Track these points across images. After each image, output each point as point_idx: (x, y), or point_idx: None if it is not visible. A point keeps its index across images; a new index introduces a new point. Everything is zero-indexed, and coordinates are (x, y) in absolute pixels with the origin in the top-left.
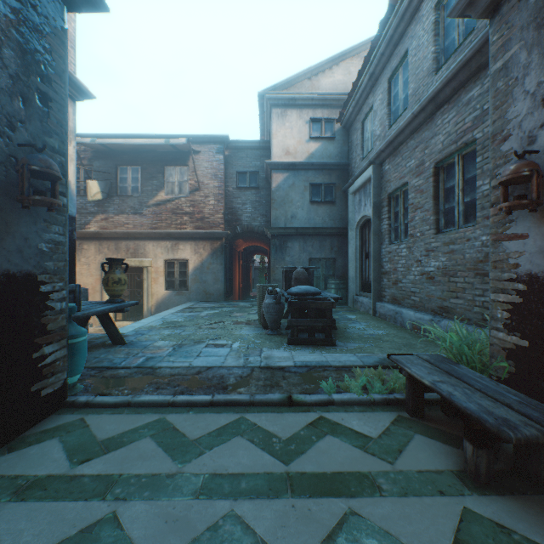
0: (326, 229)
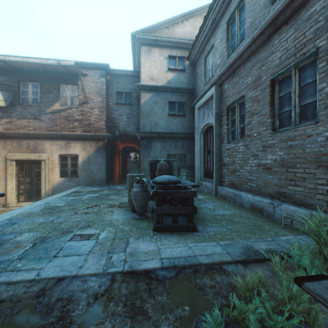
0: (179, 134)
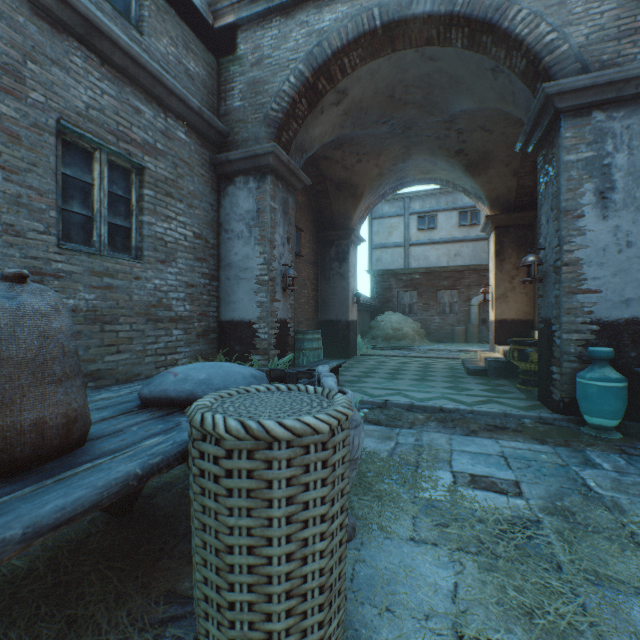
0: None
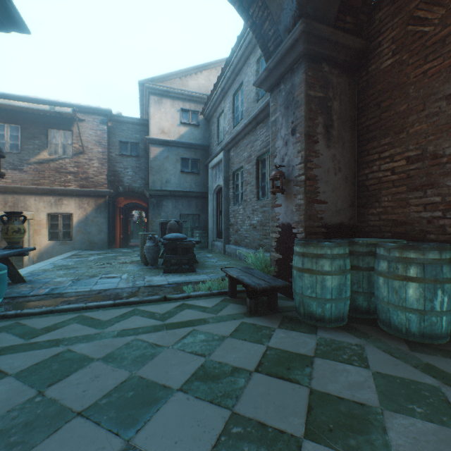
0: (193, 193)
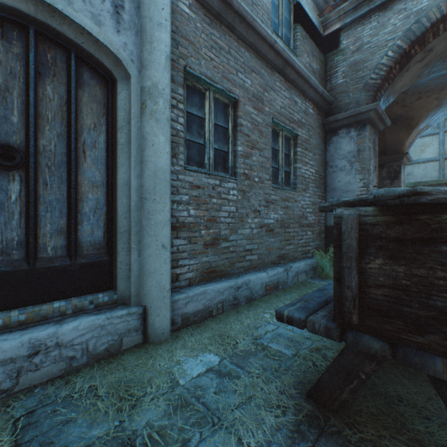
0: None
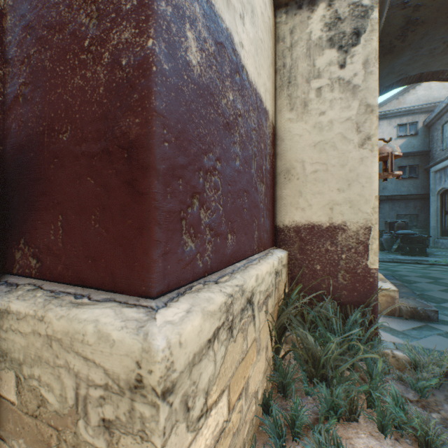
0: (410, 195)
